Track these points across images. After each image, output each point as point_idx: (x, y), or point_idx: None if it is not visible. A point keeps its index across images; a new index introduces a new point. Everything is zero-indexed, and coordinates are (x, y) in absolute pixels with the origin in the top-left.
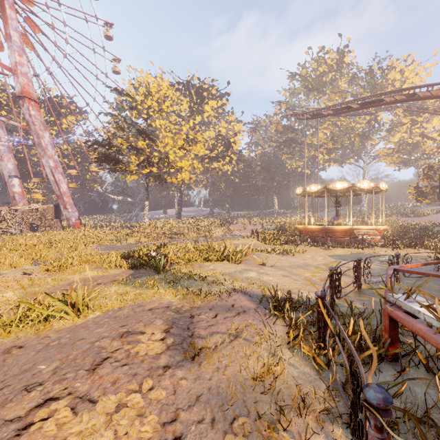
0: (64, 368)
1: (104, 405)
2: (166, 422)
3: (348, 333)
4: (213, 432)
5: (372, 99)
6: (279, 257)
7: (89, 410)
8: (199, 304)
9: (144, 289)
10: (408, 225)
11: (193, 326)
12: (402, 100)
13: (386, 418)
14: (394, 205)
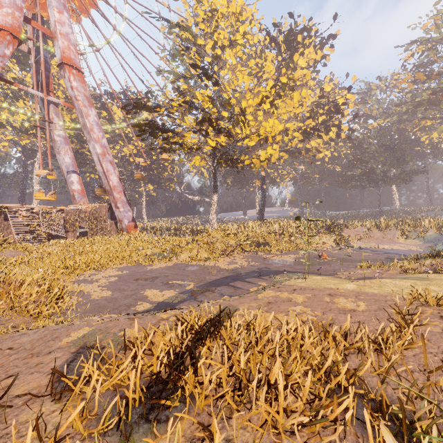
0: None
1: None
2: None
3: None
4: None
5: None
6: None
7: None
8: None
9: None
10: None
11: None
12: None
13: None
14: None
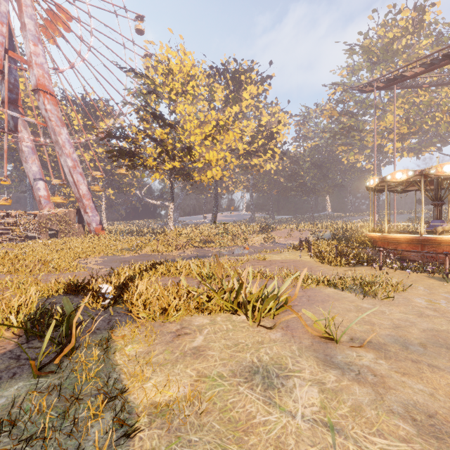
0: None
1: None
2: None
3: None
4: None
5: None
6: (357, 300)
7: None
8: None
9: None
10: None
11: None
12: None
13: None
14: None
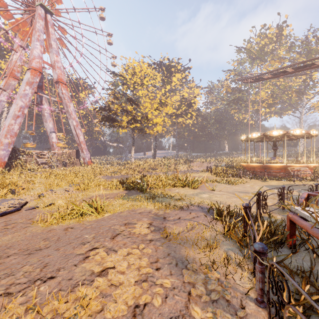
0: (98, 237)
1: (121, 252)
2: (152, 262)
3: (263, 229)
4: (176, 268)
5: (304, 64)
6: (226, 186)
7: (114, 254)
8: (169, 211)
9: (134, 202)
10: None
11: (165, 223)
12: None
13: (263, 257)
14: None
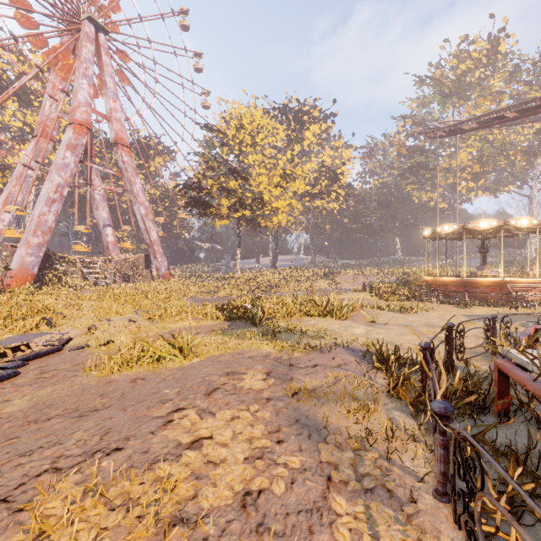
0: (185, 392)
1: (222, 416)
2: (271, 431)
3: (453, 385)
4: (309, 441)
5: (537, 103)
6: (395, 315)
7: (211, 418)
8: (298, 355)
9: (241, 339)
10: None
11: (292, 373)
12: None
13: (446, 422)
14: None
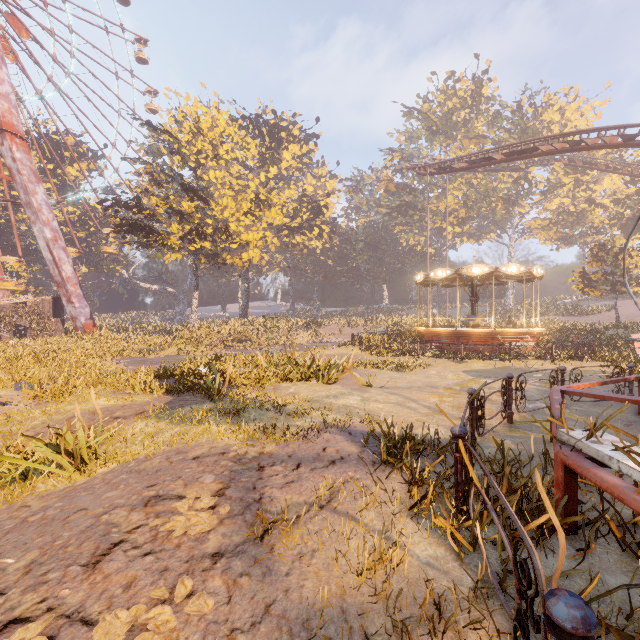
0: (46, 563)
1: (107, 630)
2: None
3: (502, 491)
4: None
5: (522, 147)
6: (392, 374)
7: (81, 638)
8: (273, 449)
9: (187, 425)
10: (572, 327)
11: (262, 484)
12: (564, 150)
13: None
14: (552, 299)
